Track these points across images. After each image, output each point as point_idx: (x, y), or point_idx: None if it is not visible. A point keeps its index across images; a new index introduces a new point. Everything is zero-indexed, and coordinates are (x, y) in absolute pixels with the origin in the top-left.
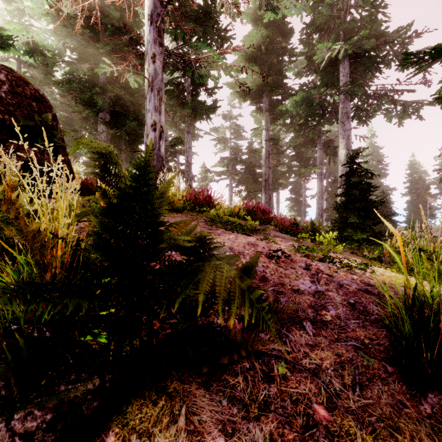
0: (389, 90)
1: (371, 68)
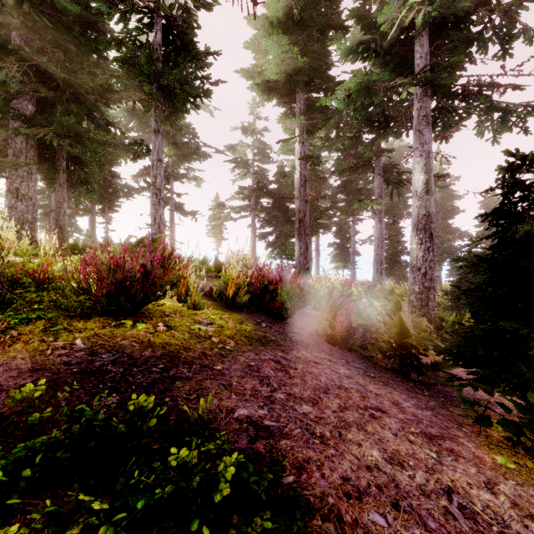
0: (486, 86)
1: (460, 50)
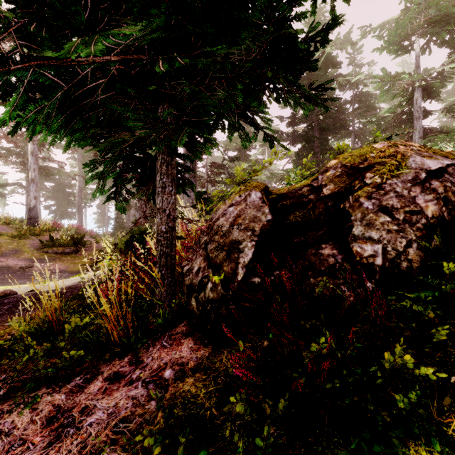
0: None
1: None
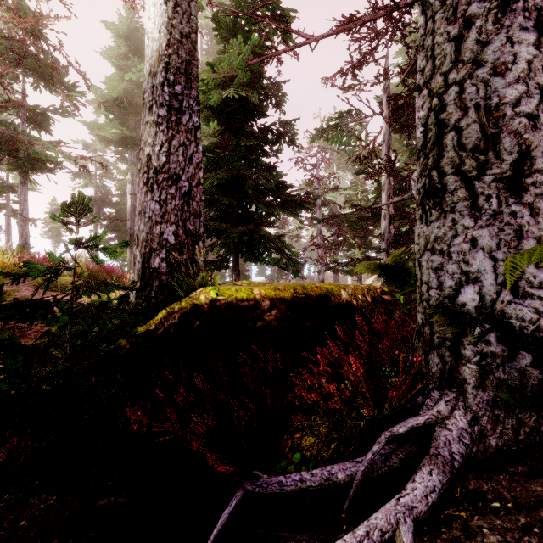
0: None
1: None
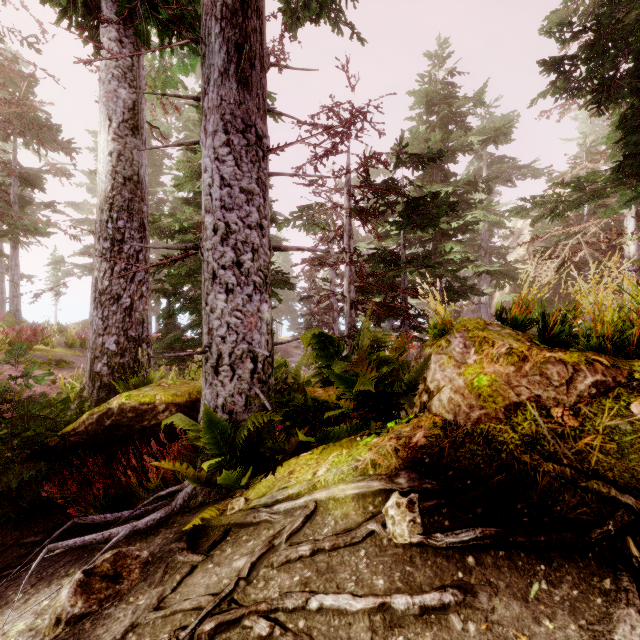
0: None
1: None
